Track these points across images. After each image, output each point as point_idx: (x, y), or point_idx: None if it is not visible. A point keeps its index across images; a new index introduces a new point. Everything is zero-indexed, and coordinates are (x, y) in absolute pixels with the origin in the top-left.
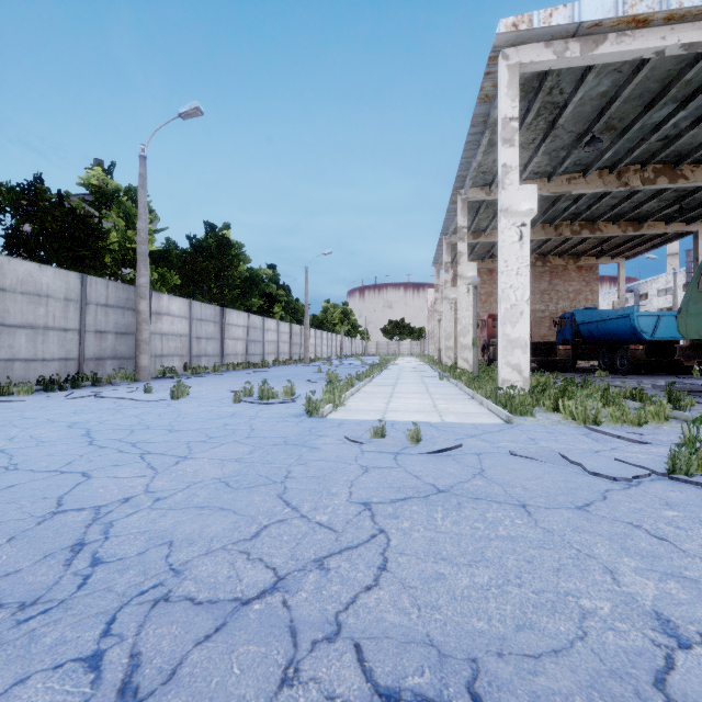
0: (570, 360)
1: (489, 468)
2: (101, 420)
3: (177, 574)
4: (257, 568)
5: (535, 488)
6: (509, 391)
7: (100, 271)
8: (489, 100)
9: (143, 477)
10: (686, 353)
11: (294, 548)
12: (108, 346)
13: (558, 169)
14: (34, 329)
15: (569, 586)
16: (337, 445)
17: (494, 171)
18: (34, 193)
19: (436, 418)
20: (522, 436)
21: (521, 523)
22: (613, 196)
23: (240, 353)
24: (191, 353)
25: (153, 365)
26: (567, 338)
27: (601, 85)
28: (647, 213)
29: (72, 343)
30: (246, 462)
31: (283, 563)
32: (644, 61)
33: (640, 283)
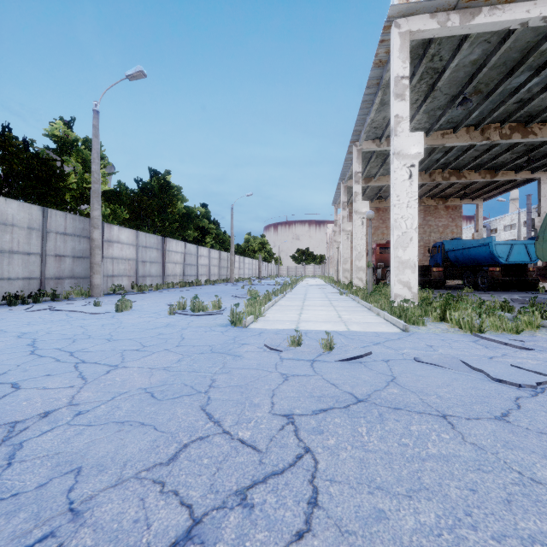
0: (442, 279)
1: (400, 375)
2: (49, 331)
3: (75, 517)
4: (170, 506)
5: (449, 396)
6: (403, 304)
7: (61, 206)
8: (382, 65)
9: (70, 388)
10: (542, 273)
11: (214, 476)
12: (66, 267)
13: (435, 125)
14: (0, 253)
15: (531, 527)
16: (258, 353)
17: (383, 127)
18: (3, 139)
19: (342, 327)
20: (420, 343)
21: (449, 438)
22: (476, 149)
23: (178, 274)
24: (137, 274)
25: (105, 284)
26: (438, 262)
27: (473, 53)
28: (502, 163)
29: (35, 265)
30: (173, 370)
31: (201, 497)
32: (509, 33)
33: (491, 220)
